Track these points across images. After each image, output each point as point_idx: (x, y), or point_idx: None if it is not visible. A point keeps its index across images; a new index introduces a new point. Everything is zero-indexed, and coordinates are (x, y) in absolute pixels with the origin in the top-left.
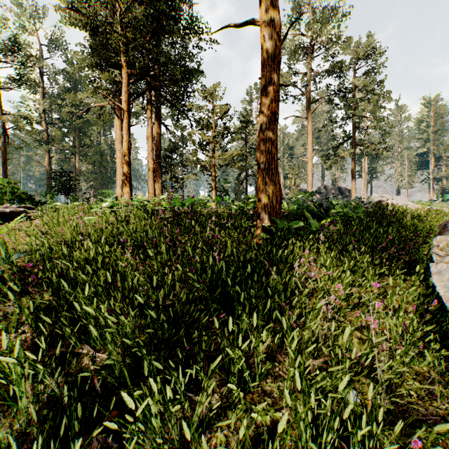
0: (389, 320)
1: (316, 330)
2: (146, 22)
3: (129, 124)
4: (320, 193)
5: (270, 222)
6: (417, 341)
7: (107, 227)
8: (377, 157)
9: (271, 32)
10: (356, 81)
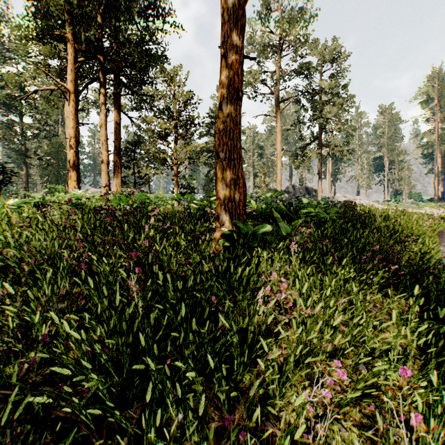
0: (392, 375)
1: (291, 418)
2: None
3: (77, 108)
4: (289, 192)
5: (231, 226)
6: (440, 415)
7: None
8: (341, 158)
9: None
10: (323, 83)
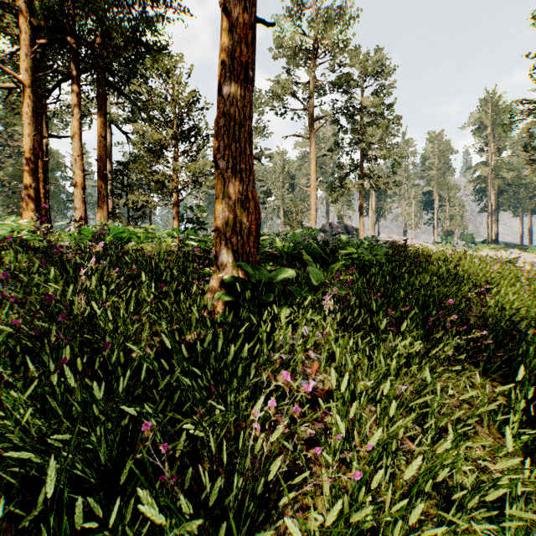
0: None
1: None
2: None
3: (36, 109)
4: (325, 231)
5: (237, 271)
6: None
7: None
8: (386, 191)
9: None
10: (365, 100)
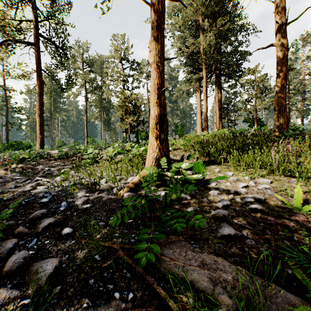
0: None
1: None
2: (216, 46)
3: (207, 97)
4: None
5: (280, 133)
6: None
7: (212, 137)
8: None
9: (281, 48)
10: None
